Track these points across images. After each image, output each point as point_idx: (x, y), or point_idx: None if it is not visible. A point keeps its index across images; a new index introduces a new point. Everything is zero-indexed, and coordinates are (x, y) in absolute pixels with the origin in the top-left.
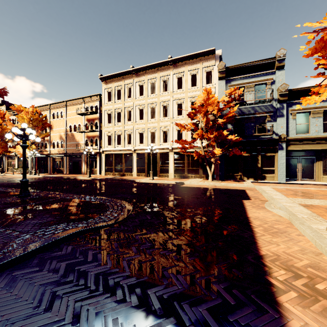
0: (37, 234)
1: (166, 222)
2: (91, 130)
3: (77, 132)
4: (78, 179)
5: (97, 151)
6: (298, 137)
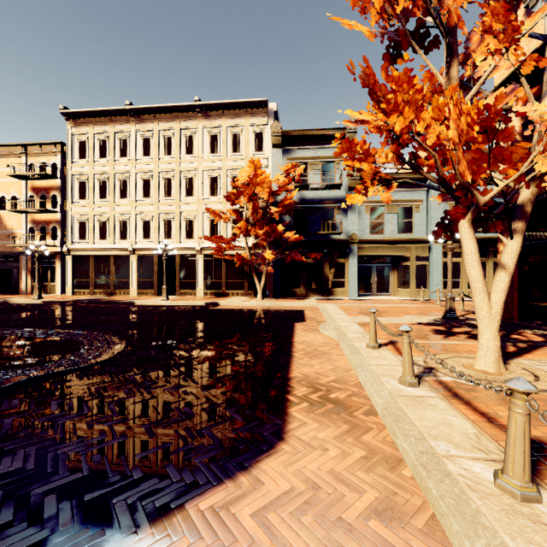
0: None
1: (180, 356)
2: (42, 209)
3: (9, 210)
4: (13, 304)
5: (56, 250)
6: (372, 239)
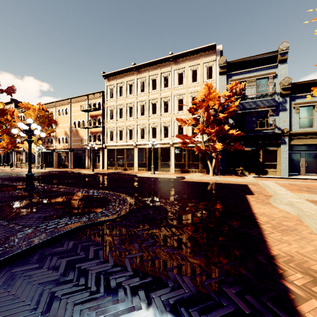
0: (39, 229)
1: (169, 217)
2: (94, 126)
3: (81, 128)
4: (82, 173)
5: (100, 146)
6: (302, 131)
